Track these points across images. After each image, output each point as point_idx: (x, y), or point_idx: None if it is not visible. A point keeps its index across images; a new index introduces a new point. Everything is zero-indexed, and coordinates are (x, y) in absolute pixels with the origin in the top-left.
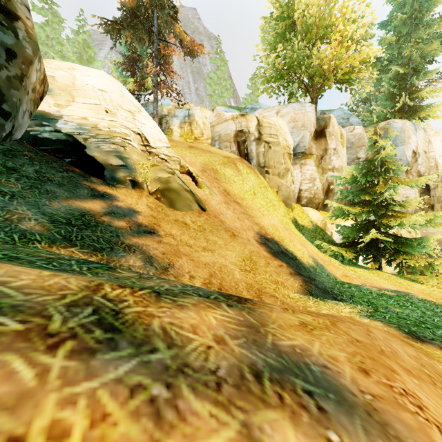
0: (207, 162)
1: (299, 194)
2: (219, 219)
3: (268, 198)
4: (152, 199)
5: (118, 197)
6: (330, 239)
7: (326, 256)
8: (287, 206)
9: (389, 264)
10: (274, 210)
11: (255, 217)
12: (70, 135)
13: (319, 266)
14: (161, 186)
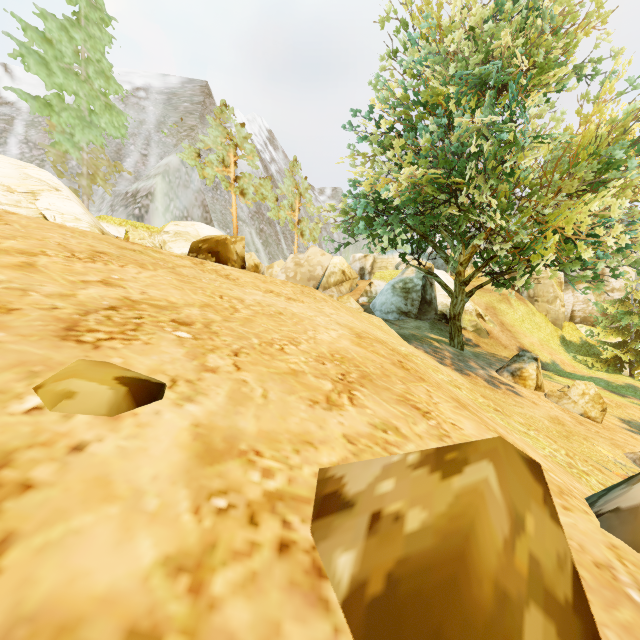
0: (488, 302)
1: (571, 314)
2: (498, 340)
3: (535, 322)
4: (472, 333)
5: (463, 334)
6: (595, 353)
7: (576, 363)
8: (555, 325)
9: (632, 372)
10: (538, 331)
11: (519, 338)
12: (441, 311)
13: (554, 364)
14: (474, 328)
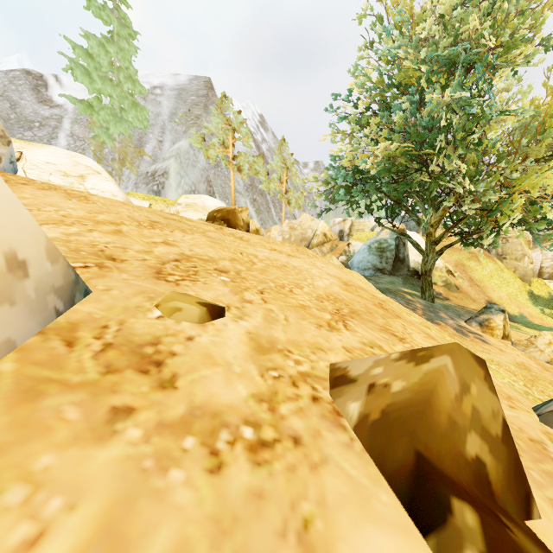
0: (458, 260)
1: (540, 270)
2: (467, 294)
3: (503, 278)
4: (442, 288)
5: (434, 289)
6: None
7: (544, 316)
8: (524, 281)
9: None
10: (506, 286)
11: (487, 293)
12: (413, 268)
13: (521, 317)
14: (444, 283)
